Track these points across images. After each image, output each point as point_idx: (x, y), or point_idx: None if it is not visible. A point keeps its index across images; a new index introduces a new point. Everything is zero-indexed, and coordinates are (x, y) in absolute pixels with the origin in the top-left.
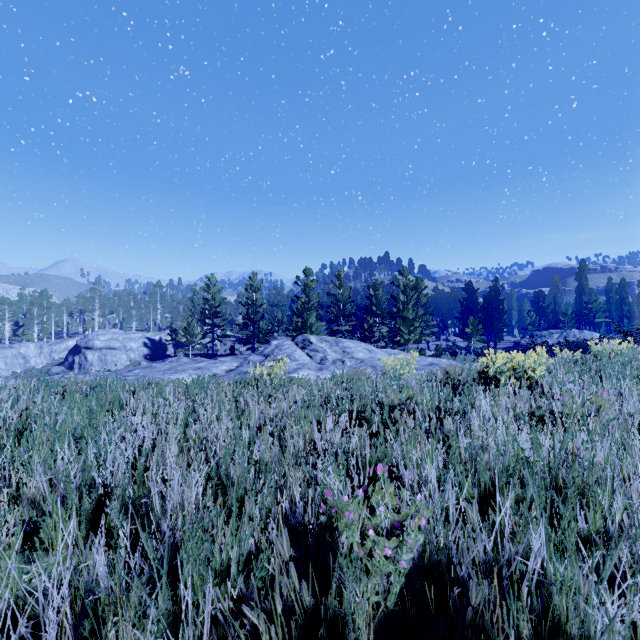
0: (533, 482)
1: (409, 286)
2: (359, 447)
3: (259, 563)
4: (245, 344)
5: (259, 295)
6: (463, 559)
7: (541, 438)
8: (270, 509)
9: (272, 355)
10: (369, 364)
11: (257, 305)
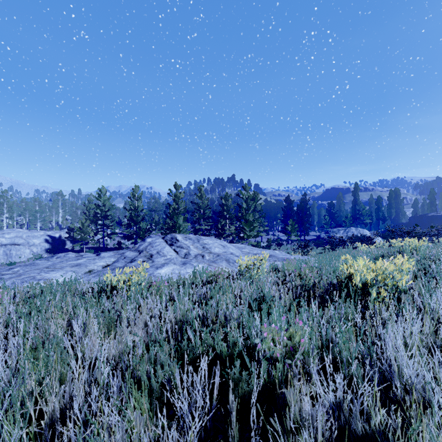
0: None
1: (249, 197)
2: None
3: None
4: (129, 240)
5: (140, 203)
6: None
7: None
8: None
9: (145, 251)
10: (224, 258)
11: (138, 210)
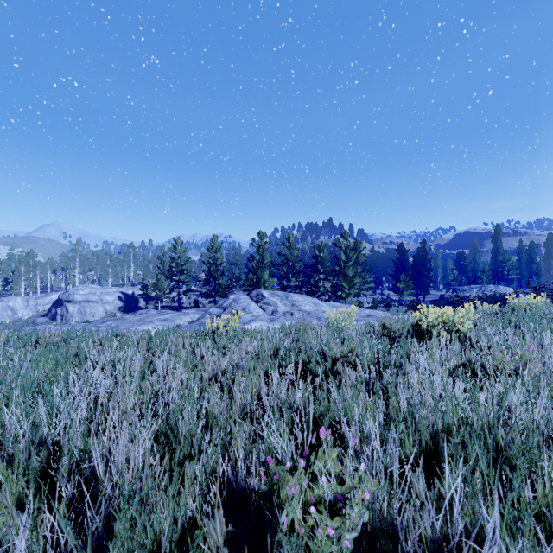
0: (481, 454)
1: (349, 247)
2: (303, 401)
3: (195, 540)
4: (207, 298)
5: (219, 255)
6: (408, 533)
7: (478, 395)
8: (214, 470)
9: (230, 308)
10: (315, 316)
11: (217, 264)
